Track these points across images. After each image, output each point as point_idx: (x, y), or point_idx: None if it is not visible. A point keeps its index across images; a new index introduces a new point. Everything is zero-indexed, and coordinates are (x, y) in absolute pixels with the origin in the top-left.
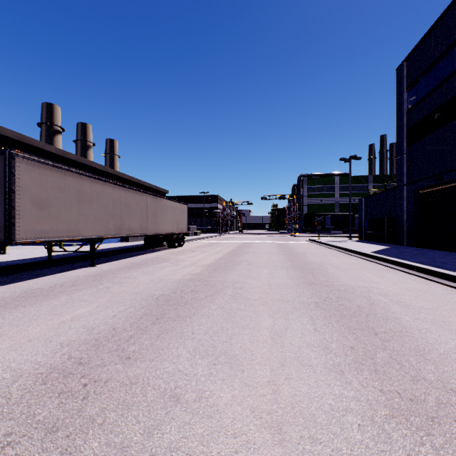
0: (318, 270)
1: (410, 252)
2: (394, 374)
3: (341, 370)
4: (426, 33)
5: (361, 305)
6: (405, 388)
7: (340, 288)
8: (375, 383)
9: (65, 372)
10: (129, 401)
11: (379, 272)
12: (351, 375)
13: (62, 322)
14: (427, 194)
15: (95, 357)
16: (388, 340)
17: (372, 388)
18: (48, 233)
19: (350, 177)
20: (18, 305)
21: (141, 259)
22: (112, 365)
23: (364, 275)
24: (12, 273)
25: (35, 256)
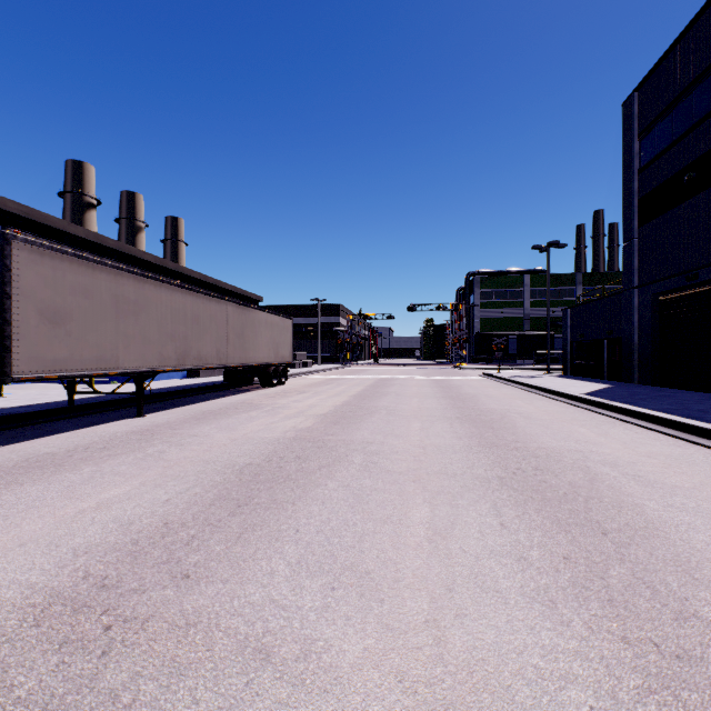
0: (501, 423)
1: (645, 394)
2: (643, 607)
3: (551, 600)
4: (670, 46)
5: (575, 482)
6: (666, 635)
7: (538, 454)
8: (613, 625)
9: (76, 603)
10: (182, 659)
11: (599, 426)
12: (569, 608)
13: (80, 511)
14: (671, 301)
15: (129, 575)
16: (626, 545)
17: (607, 635)
18: (67, 363)
19: (548, 276)
20: (12, 481)
21: (218, 405)
22: (158, 589)
23: (575, 431)
24: (9, 429)
25: (48, 400)
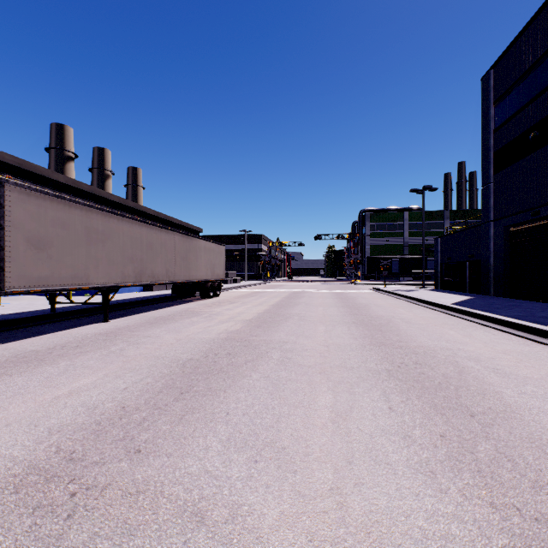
0: (388, 326)
1: (499, 304)
2: (506, 477)
3: (432, 471)
4: (518, 33)
5: (447, 373)
6: (526, 501)
7: (417, 351)
8: (482, 492)
9: (49, 473)
10: (132, 522)
11: (464, 329)
12: (446, 478)
13: (56, 397)
14: (519, 232)
15: (92, 450)
16: (490, 425)
17: (478, 500)
18: (48, 280)
19: (423, 212)
20: (3, 373)
21: (167, 313)
22: (115, 462)
23: (446, 333)
24: (4, 331)
25: (35, 308)
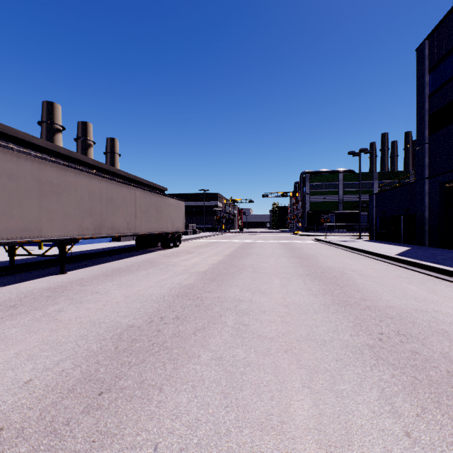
0: (343, 280)
1: (442, 255)
2: None
3: None
4: None
5: (448, 353)
6: None
7: (390, 314)
8: None
9: None
10: None
11: (423, 283)
12: None
13: None
14: None
15: None
16: None
17: None
18: None
19: (359, 172)
20: None
21: (126, 263)
22: None
23: (407, 288)
24: None
25: None
